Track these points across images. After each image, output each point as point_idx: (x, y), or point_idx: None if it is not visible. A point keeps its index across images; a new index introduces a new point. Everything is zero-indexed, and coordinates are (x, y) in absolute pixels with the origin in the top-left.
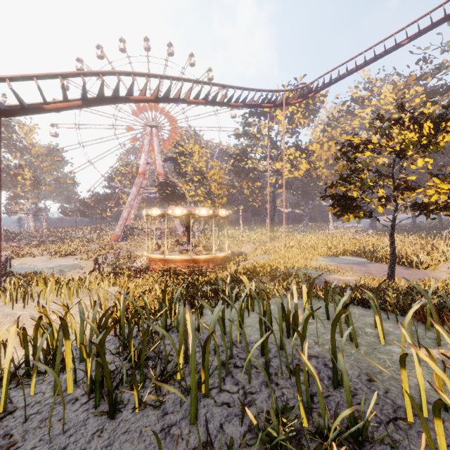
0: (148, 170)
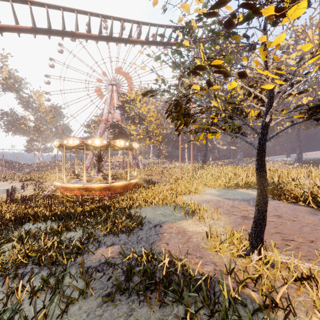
0: (111, 118)
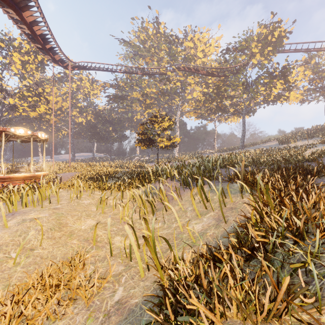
0: None
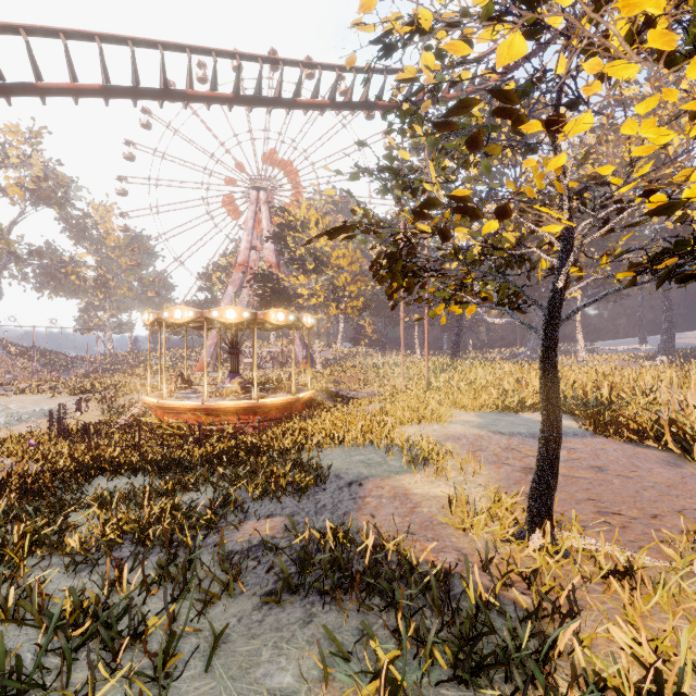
0: (256, 260)
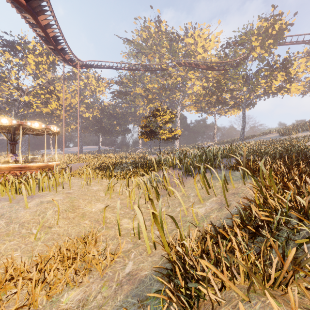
0: None
